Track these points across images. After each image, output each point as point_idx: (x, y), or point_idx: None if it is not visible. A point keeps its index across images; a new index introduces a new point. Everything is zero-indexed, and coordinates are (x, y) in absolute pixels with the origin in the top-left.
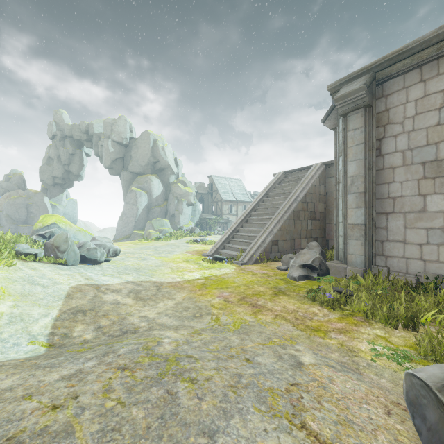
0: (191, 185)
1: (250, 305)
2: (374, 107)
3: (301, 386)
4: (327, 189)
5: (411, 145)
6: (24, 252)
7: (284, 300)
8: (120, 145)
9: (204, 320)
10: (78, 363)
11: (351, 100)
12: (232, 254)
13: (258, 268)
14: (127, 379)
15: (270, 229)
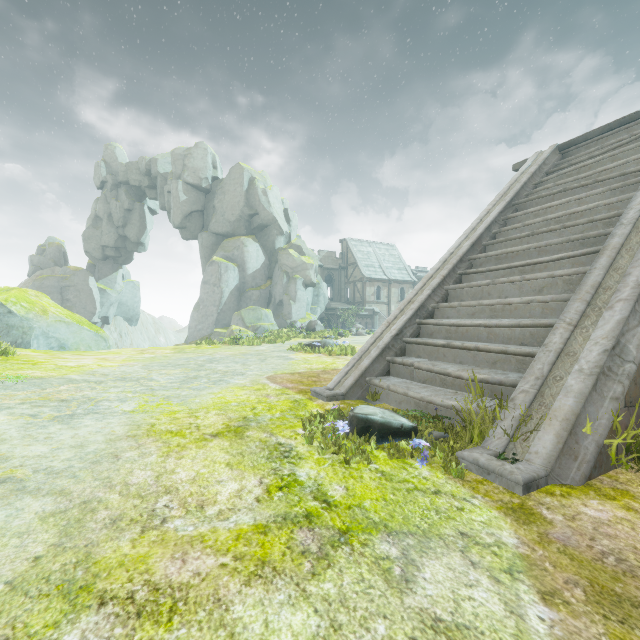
0: (312, 253)
1: None
2: None
3: None
4: None
5: None
6: None
7: None
8: (197, 190)
9: None
10: None
11: None
12: (431, 399)
13: None
14: None
15: (629, 287)
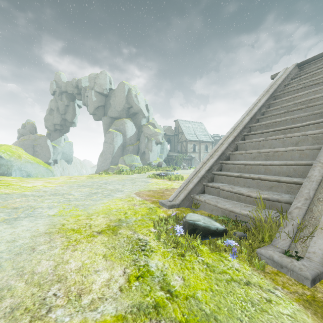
0: (160, 127)
1: None
2: None
3: None
4: None
5: None
6: None
7: None
8: (101, 95)
9: None
10: None
11: None
12: (232, 210)
13: None
14: None
15: None
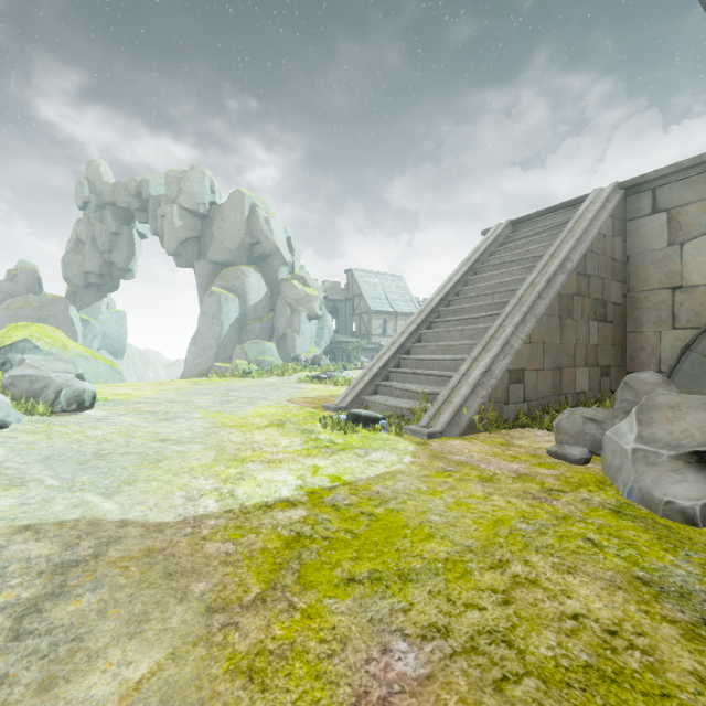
0: (316, 284)
1: None
2: None
3: None
4: (630, 247)
5: None
6: None
7: None
8: (193, 215)
9: None
10: None
11: None
12: (399, 405)
13: (484, 449)
14: None
15: (502, 338)
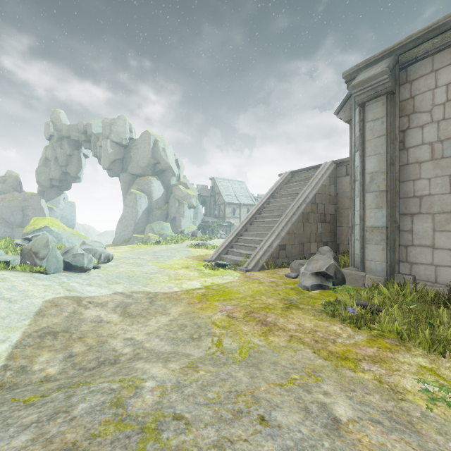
0: (193, 187)
1: (258, 322)
2: (397, 94)
3: None
4: (338, 189)
5: (441, 136)
6: None
7: (298, 316)
8: (119, 146)
9: (203, 343)
10: (2, 438)
11: (371, 86)
12: (236, 259)
13: (265, 275)
14: None
15: (277, 232)
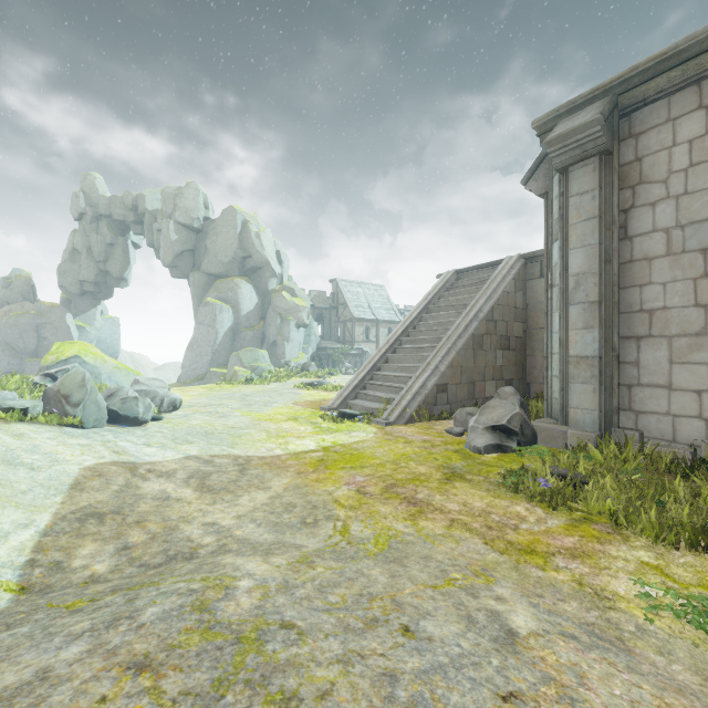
0: (304, 295)
1: (403, 501)
2: (616, 154)
3: (524, 699)
4: (528, 298)
5: (682, 219)
6: (4, 406)
7: (464, 491)
8: (188, 229)
9: (321, 530)
10: (46, 650)
11: (576, 142)
12: (371, 407)
13: (414, 431)
14: (141, 700)
15: (433, 365)
